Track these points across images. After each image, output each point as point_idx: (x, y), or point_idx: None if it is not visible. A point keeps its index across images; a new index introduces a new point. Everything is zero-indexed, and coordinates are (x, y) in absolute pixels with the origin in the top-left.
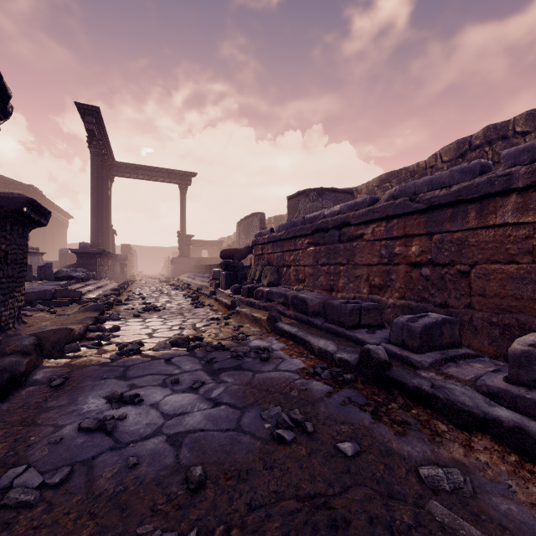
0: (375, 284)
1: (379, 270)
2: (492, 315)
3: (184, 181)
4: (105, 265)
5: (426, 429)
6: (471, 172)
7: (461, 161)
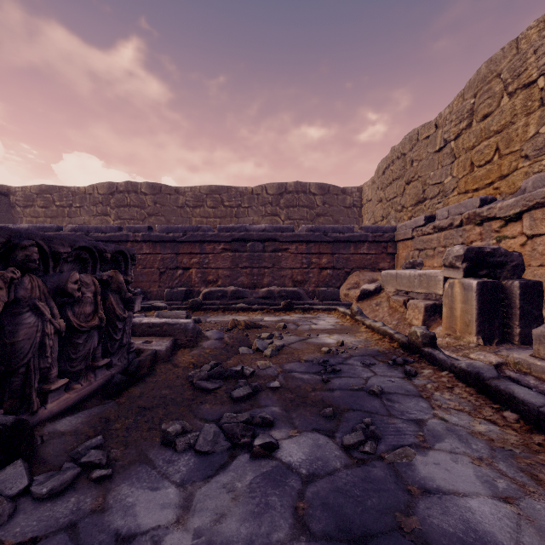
0: None
1: None
2: None
3: None
4: None
5: None
6: (115, 229)
7: (112, 197)
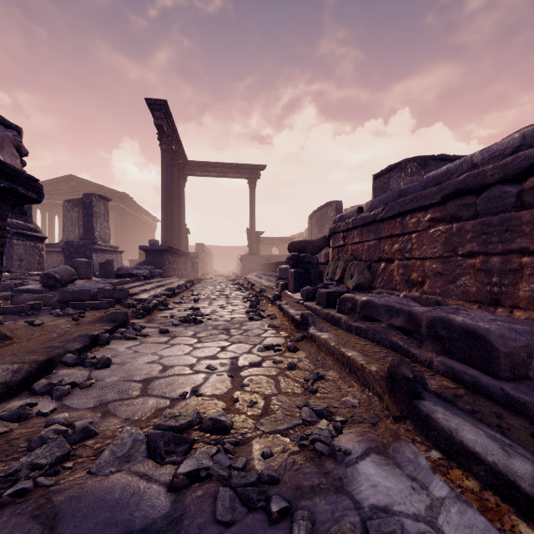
0: None
1: None
2: None
3: (253, 175)
4: (174, 262)
5: None
6: None
7: None
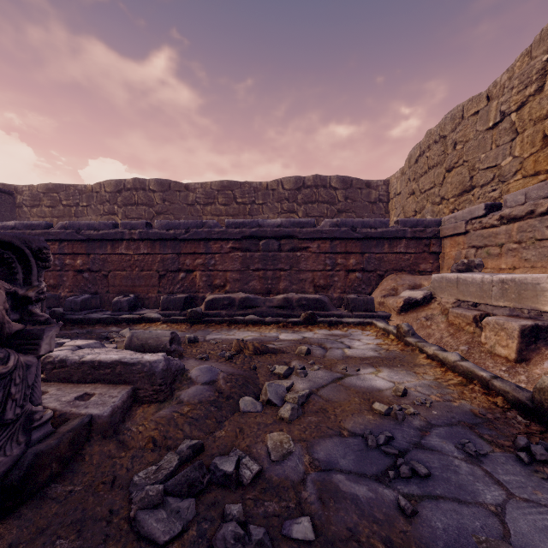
0: (51, 284)
1: (54, 274)
2: (117, 295)
3: None
4: None
5: (81, 328)
6: (109, 226)
7: (119, 195)
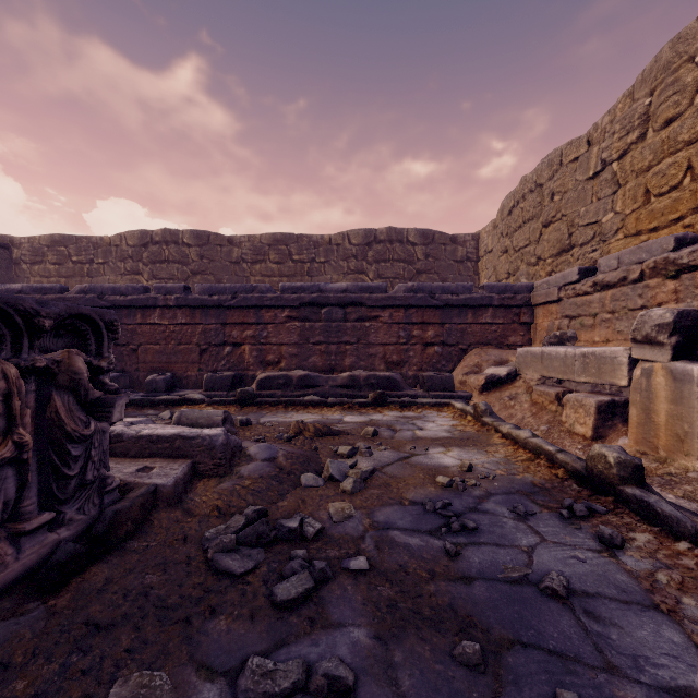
0: None
1: None
2: (149, 373)
3: None
4: None
5: None
6: (139, 290)
7: (145, 250)
